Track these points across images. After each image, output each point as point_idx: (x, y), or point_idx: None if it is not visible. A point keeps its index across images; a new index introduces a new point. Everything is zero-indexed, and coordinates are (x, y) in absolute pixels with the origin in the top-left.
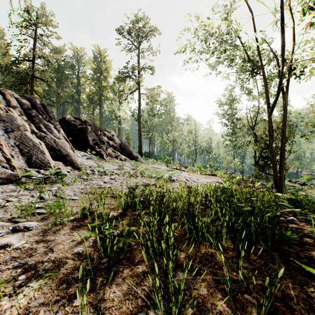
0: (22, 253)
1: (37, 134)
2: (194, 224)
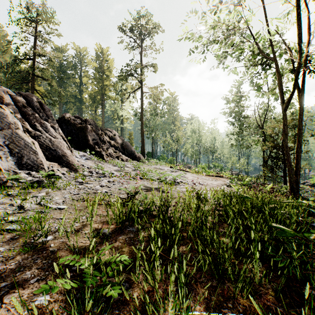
0: None
1: (31, 132)
2: (211, 249)
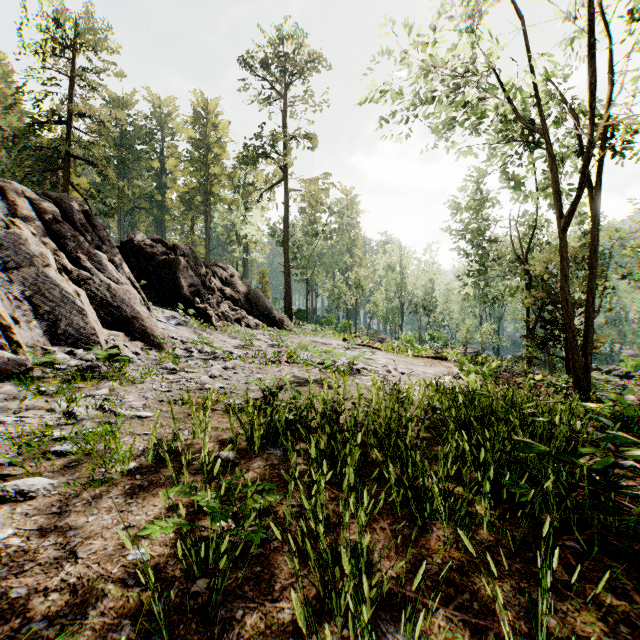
0: (2, 563)
1: (71, 273)
2: (412, 482)
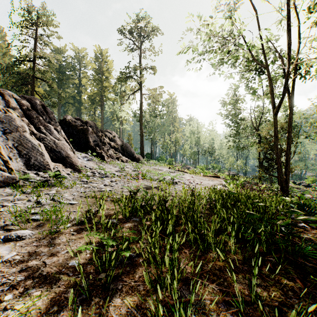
0: (12, 266)
1: (36, 135)
2: (199, 232)
